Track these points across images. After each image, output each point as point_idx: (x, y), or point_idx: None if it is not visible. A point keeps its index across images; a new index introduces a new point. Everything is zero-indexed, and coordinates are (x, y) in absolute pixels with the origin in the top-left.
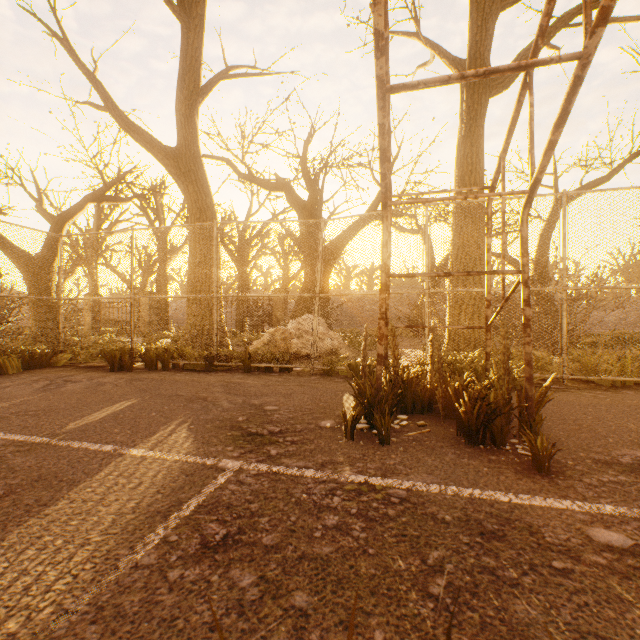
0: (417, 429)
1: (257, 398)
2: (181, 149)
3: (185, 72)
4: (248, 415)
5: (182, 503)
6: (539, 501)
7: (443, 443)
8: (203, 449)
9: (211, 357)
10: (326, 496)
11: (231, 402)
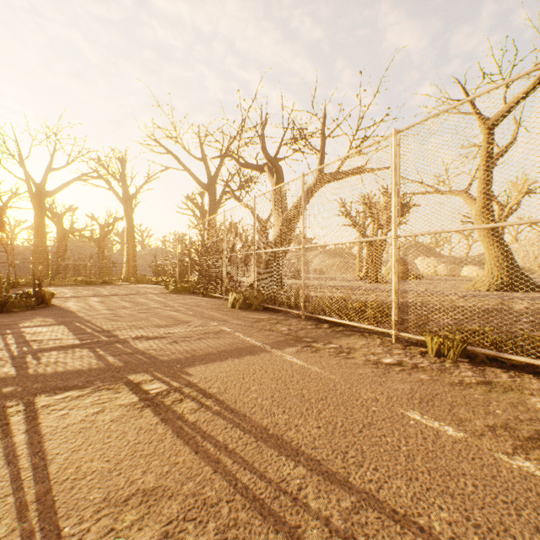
0: None
1: None
2: None
3: None
4: None
5: None
6: None
7: None
8: None
9: None
10: None
11: None
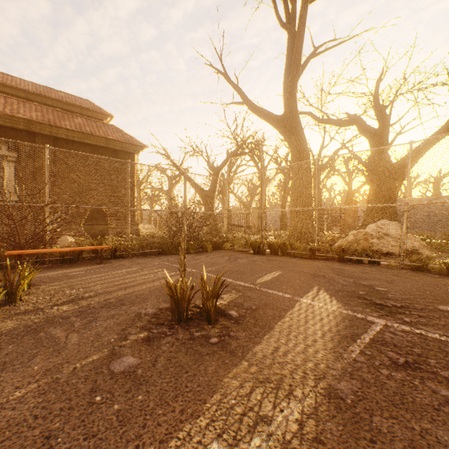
0: None
1: (363, 280)
2: (286, 115)
3: (289, 64)
4: (365, 291)
5: (358, 335)
6: None
7: None
8: (347, 307)
9: (313, 249)
10: None
11: (344, 281)
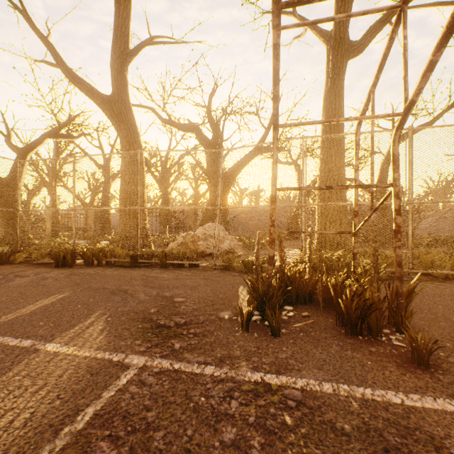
0: (302, 319)
1: (169, 290)
2: (115, 96)
3: (117, 37)
4: (159, 307)
5: (78, 412)
6: (430, 403)
7: (326, 334)
8: (114, 343)
9: (136, 256)
10: (224, 399)
11: (147, 294)
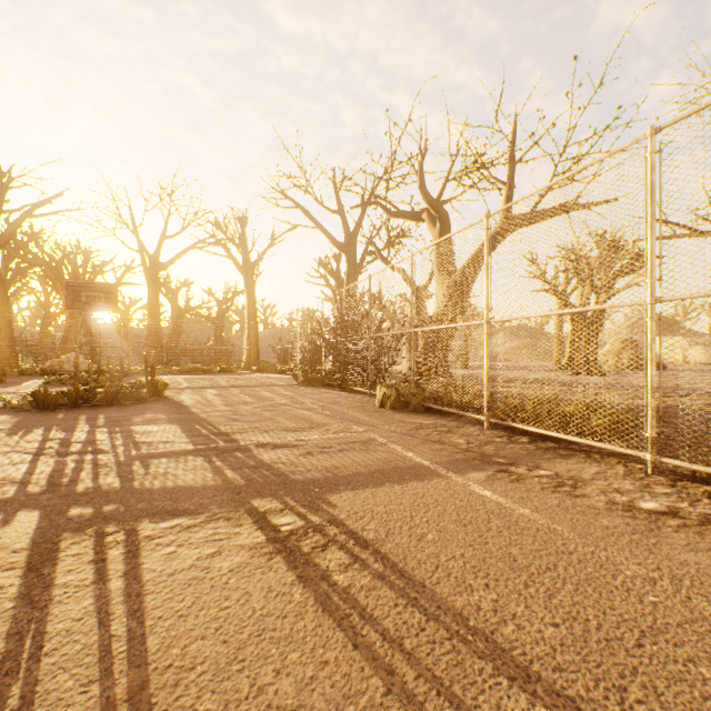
0: None
1: None
2: None
3: None
4: None
5: None
6: None
7: None
8: None
9: (23, 371)
10: None
11: None
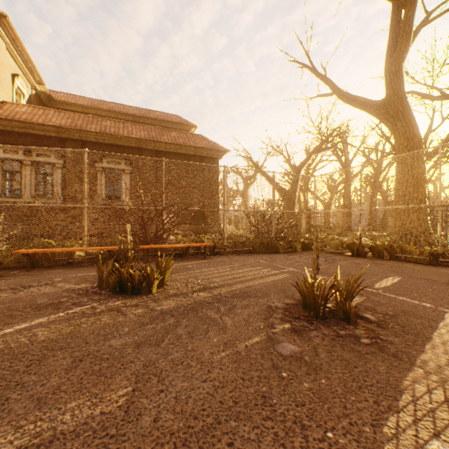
0: None
1: None
2: (389, 99)
3: (393, 40)
4: None
5: None
6: None
7: None
8: None
9: (434, 254)
10: None
11: None
